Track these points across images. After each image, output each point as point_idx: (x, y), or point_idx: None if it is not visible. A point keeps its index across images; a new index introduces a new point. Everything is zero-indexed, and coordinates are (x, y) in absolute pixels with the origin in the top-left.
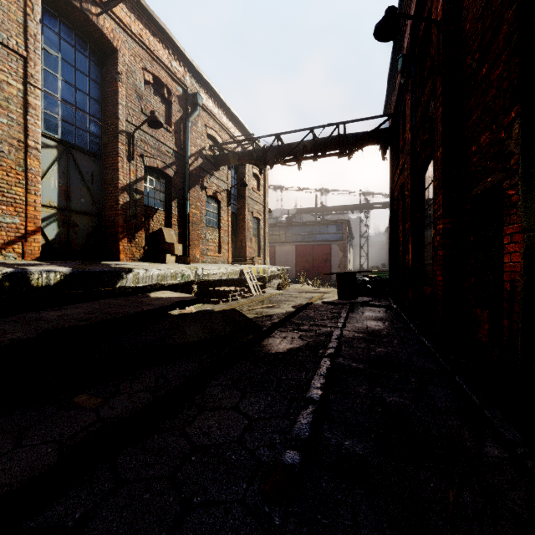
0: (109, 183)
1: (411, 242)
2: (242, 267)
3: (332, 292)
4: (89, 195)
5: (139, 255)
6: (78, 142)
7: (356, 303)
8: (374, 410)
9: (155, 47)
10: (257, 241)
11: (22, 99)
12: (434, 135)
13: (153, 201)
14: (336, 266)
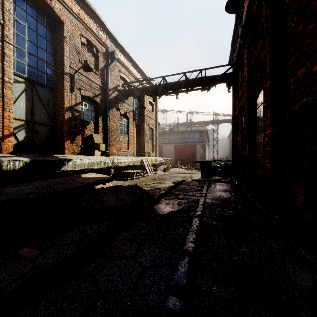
0: (58, 105)
1: (247, 142)
2: (142, 158)
3: (197, 173)
4: (45, 113)
5: (77, 150)
6: (38, 79)
7: (212, 180)
8: (231, 258)
9: (87, 21)
10: (151, 142)
11: (1, 51)
12: (263, 74)
13: (87, 117)
14: (199, 157)
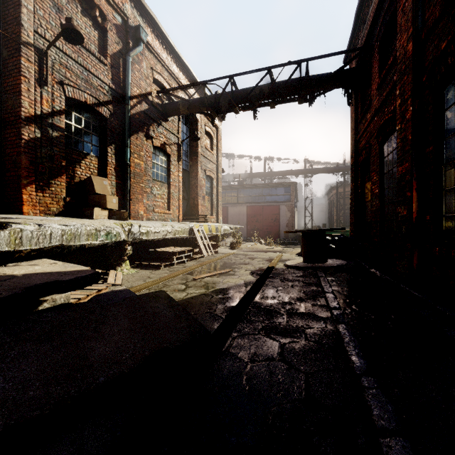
0: (9, 111)
1: (417, 187)
2: (192, 224)
3: (287, 252)
4: None
5: (56, 208)
6: None
7: (329, 267)
8: None
9: None
10: (209, 199)
11: None
12: None
13: (81, 144)
14: (284, 225)
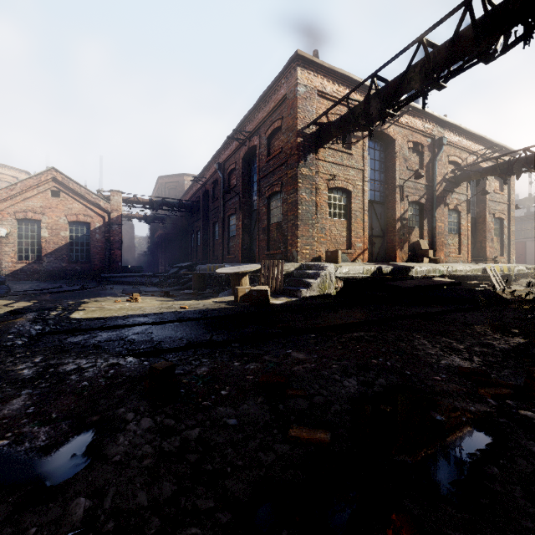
0: (389, 217)
1: None
2: (485, 265)
3: None
4: (379, 226)
5: (405, 258)
6: (375, 199)
7: None
8: None
9: (414, 123)
10: (498, 240)
11: (362, 189)
12: None
13: (411, 223)
14: None
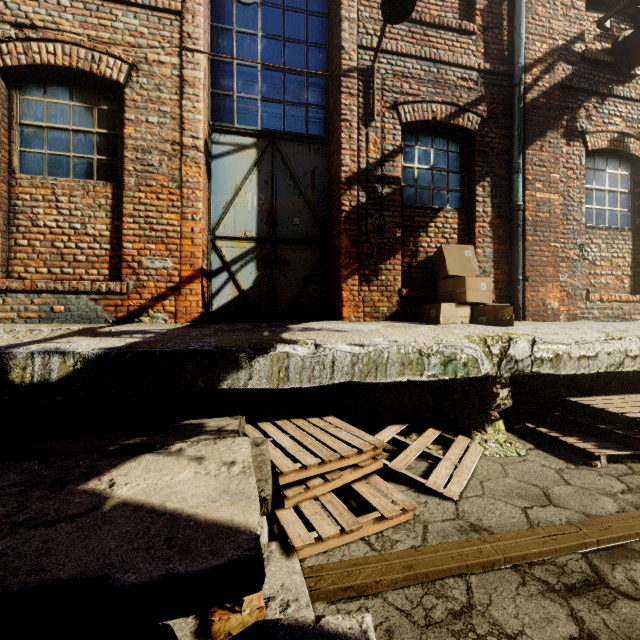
0: (333, 180)
1: None
2: None
3: None
4: (307, 210)
5: (387, 307)
6: (287, 127)
7: None
8: None
9: None
10: None
11: (179, 79)
12: None
13: (428, 196)
14: None
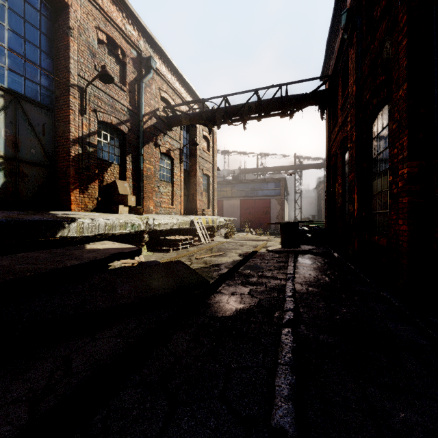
0: (60, 135)
1: (357, 191)
2: (193, 217)
3: (273, 240)
4: (40, 146)
5: (92, 205)
6: (27, 93)
7: (300, 251)
8: None
9: (108, 8)
10: (206, 195)
11: None
12: (391, 76)
13: (107, 155)
14: (275, 217)
